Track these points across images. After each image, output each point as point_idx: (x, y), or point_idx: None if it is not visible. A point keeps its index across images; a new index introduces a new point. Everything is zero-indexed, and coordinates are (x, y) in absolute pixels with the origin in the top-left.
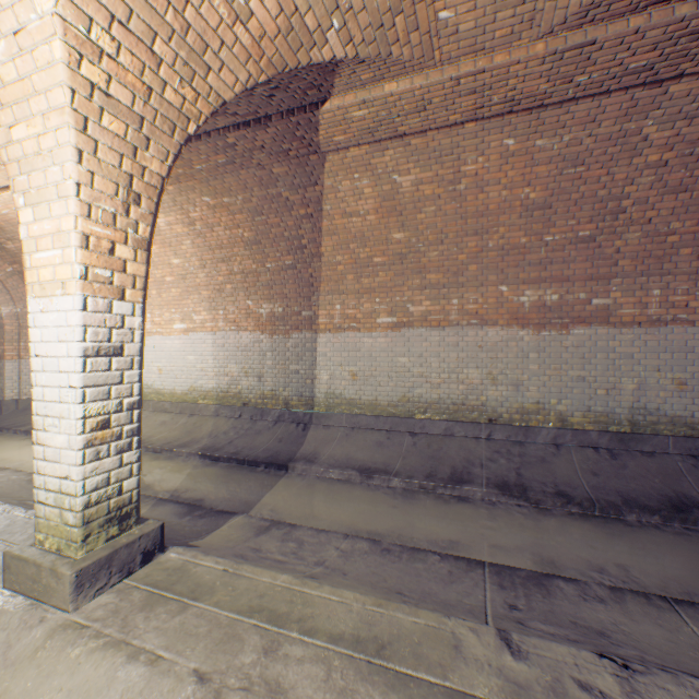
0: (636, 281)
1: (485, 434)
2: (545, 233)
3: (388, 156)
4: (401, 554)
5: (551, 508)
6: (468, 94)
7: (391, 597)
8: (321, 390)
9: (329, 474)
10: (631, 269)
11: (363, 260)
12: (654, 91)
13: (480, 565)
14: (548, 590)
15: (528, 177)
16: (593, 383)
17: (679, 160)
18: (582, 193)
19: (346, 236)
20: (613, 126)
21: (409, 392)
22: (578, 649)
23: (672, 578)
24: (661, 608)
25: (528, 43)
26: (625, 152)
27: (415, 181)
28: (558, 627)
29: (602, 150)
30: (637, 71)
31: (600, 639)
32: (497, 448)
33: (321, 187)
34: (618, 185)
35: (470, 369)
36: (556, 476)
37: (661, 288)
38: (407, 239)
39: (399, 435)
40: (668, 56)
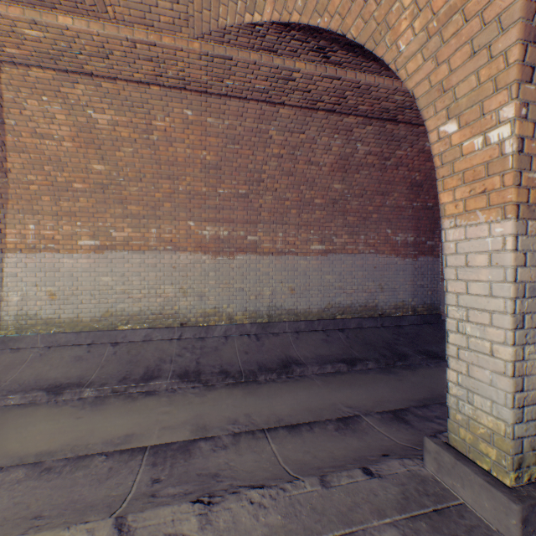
0: (271, 226)
1: (178, 335)
2: (219, 187)
3: (80, 90)
4: (64, 468)
5: (216, 384)
6: (146, 59)
7: (13, 532)
8: (10, 312)
9: (8, 401)
10: (269, 218)
11: (61, 183)
12: (273, 108)
13: (142, 451)
14: (191, 453)
15: (205, 143)
16: (249, 292)
17: (289, 156)
18: (240, 164)
19: (40, 157)
20: (253, 123)
21: (112, 307)
22: (180, 504)
23: (273, 413)
24: (259, 438)
25: (188, 38)
26: (262, 143)
27: (112, 122)
28: (185, 484)
29: (249, 137)
30: (261, 91)
31: (211, 481)
32: (186, 345)
33: (0, 97)
34: (260, 163)
35: (166, 285)
36: (223, 359)
37: (283, 232)
38: (109, 172)
39: (101, 347)
40: (275, 88)
